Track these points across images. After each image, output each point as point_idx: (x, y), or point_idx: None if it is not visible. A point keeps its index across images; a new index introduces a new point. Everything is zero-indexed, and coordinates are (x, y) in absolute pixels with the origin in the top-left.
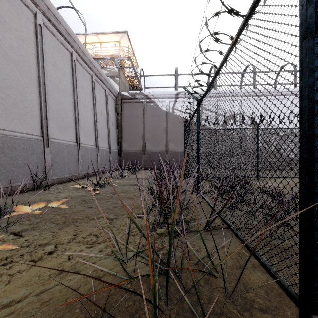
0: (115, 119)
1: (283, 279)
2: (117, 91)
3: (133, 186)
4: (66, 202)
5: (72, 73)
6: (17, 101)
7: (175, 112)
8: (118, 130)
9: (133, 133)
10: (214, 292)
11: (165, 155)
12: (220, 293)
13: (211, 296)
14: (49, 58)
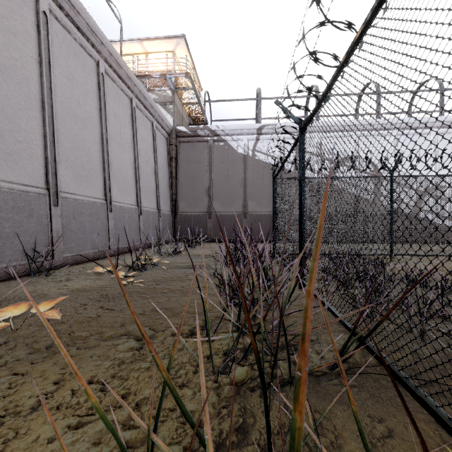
0: (167, 166)
1: None
2: (170, 124)
3: (192, 268)
4: (72, 300)
5: (99, 93)
6: (2, 130)
7: (256, 155)
8: (171, 183)
9: (194, 188)
10: None
11: (241, 220)
12: None
13: None
14: (61, 67)
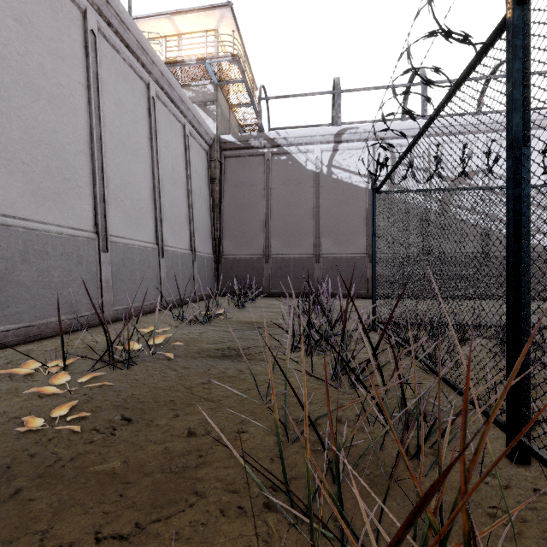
0: (208, 191)
1: None
2: (212, 131)
3: (226, 357)
4: None
5: (86, 61)
6: None
7: (333, 172)
8: (213, 215)
9: (245, 220)
10: None
11: (312, 266)
12: None
13: None
14: None
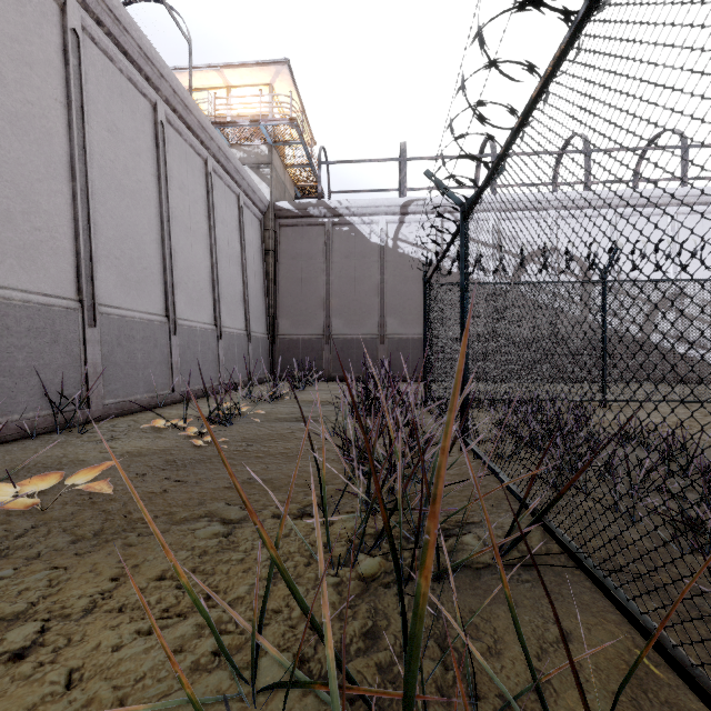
0: (261, 264)
1: None
2: (266, 198)
3: (301, 421)
4: (123, 468)
5: (156, 152)
6: (13, 212)
7: (399, 246)
8: (267, 290)
9: (303, 297)
10: None
11: (376, 347)
12: None
13: None
14: (100, 114)
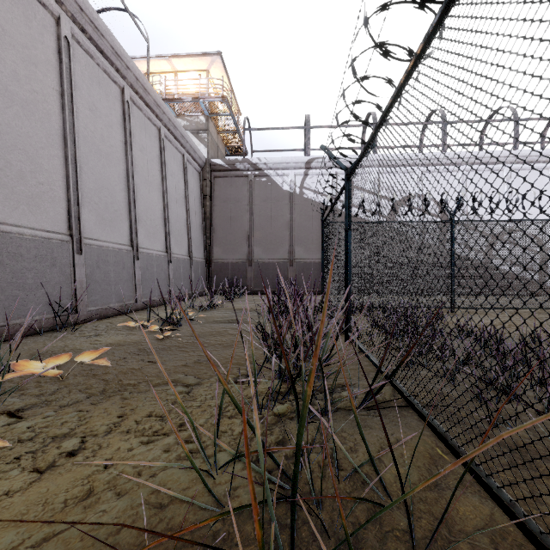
0: (200, 206)
1: (530, 519)
2: (204, 156)
3: (232, 323)
4: (110, 354)
5: (124, 124)
6: (24, 172)
7: (304, 192)
8: (205, 225)
9: (231, 231)
10: (388, 542)
11: (287, 269)
12: (401, 544)
13: (382, 549)
14: (84, 98)
